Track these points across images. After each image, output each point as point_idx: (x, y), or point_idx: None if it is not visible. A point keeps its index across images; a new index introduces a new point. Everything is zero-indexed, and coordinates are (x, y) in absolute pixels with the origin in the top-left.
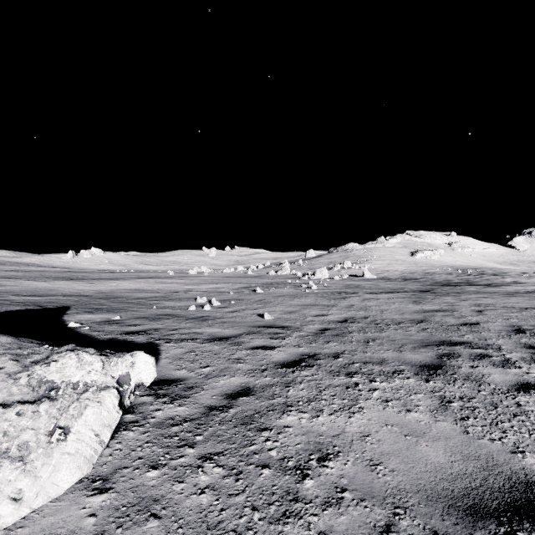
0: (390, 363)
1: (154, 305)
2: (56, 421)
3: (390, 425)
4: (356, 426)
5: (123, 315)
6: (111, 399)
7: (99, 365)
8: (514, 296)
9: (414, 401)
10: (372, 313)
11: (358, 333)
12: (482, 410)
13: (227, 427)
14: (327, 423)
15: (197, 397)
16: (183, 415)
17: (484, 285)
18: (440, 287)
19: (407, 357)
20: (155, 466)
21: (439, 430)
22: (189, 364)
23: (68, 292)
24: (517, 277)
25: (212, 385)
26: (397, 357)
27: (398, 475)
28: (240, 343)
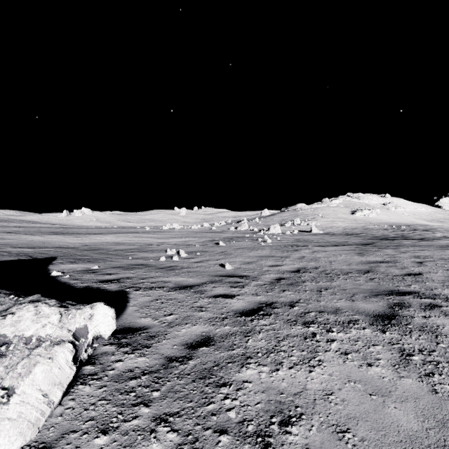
0: (345, 312)
1: (130, 256)
2: (0, 381)
3: (353, 381)
4: (318, 382)
5: (101, 265)
6: (64, 355)
7: (56, 318)
8: (448, 249)
9: (373, 354)
10: (322, 263)
11: (310, 283)
12: (446, 364)
13: (185, 382)
14: (287, 378)
15: (158, 347)
16: (142, 367)
17: (418, 239)
18: (379, 240)
19: (360, 306)
20: (106, 429)
21: (405, 388)
22: (154, 312)
23: (58, 244)
24: (446, 233)
25: (174, 334)
26: (350, 306)
27: (369, 446)
28: (203, 291)
